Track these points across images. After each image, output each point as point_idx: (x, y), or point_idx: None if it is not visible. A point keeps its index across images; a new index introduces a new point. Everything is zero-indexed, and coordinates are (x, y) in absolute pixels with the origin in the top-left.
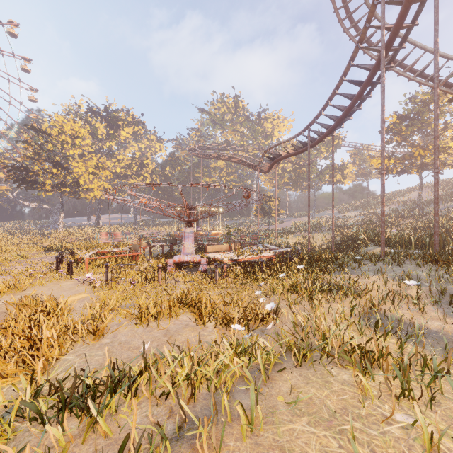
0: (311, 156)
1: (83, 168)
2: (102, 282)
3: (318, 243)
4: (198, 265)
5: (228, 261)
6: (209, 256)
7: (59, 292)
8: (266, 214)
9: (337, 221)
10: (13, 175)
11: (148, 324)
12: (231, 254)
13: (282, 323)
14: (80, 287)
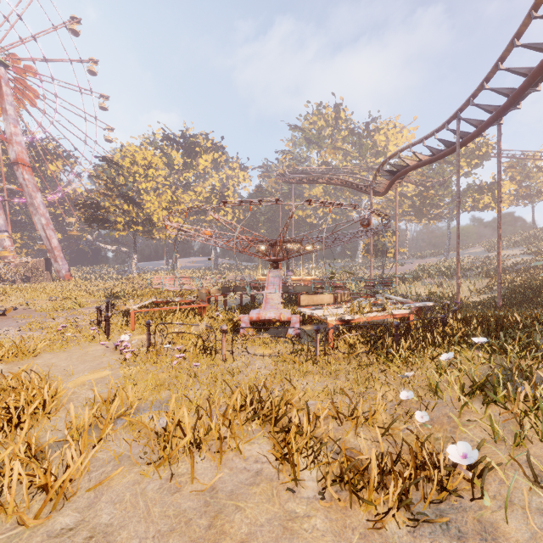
0: (443, 173)
1: (157, 203)
2: (143, 348)
3: (463, 294)
4: (287, 325)
5: (335, 322)
6: (303, 312)
7: (76, 364)
8: (379, 254)
9: (488, 263)
10: (86, 213)
11: (177, 464)
12: (339, 310)
13: (506, 512)
14: (109, 355)
